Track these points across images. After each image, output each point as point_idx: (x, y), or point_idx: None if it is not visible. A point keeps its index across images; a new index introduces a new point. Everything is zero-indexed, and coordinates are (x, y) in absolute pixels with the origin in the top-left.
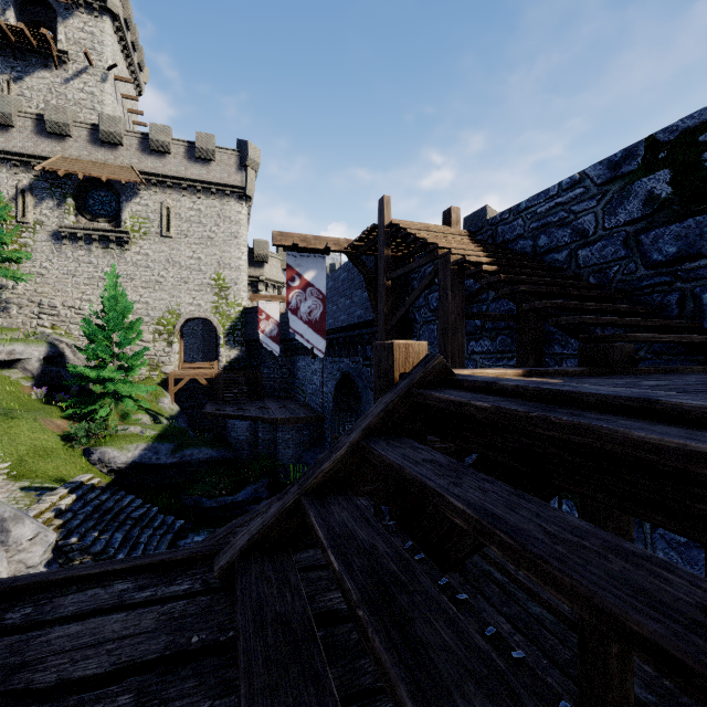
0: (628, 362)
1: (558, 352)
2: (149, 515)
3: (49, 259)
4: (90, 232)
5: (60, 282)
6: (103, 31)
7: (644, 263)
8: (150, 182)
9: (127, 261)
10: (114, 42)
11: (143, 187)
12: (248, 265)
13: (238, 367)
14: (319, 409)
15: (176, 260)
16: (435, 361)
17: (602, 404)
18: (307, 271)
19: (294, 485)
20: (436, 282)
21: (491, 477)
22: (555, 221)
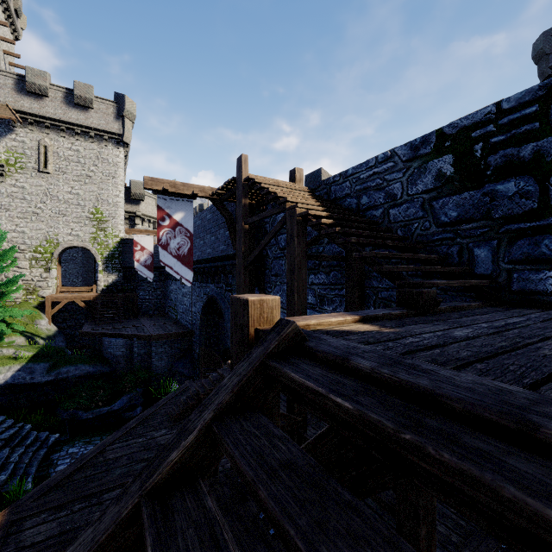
0: (432, 304)
1: (375, 286)
2: (21, 433)
3: None
4: None
5: None
6: None
7: (435, 222)
8: (27, 121)
9: (1, 192)
10: None
11: (18, 124)
12: (125, 202)
13: (115, 290)
14: (189, 325)
15: (54, 194)
16: (289, 328)
17: (470, 415)
18: (176, 212)
19: (136, 480)
20: (284, 226)
21: (356, 499)
22: (373, 186)
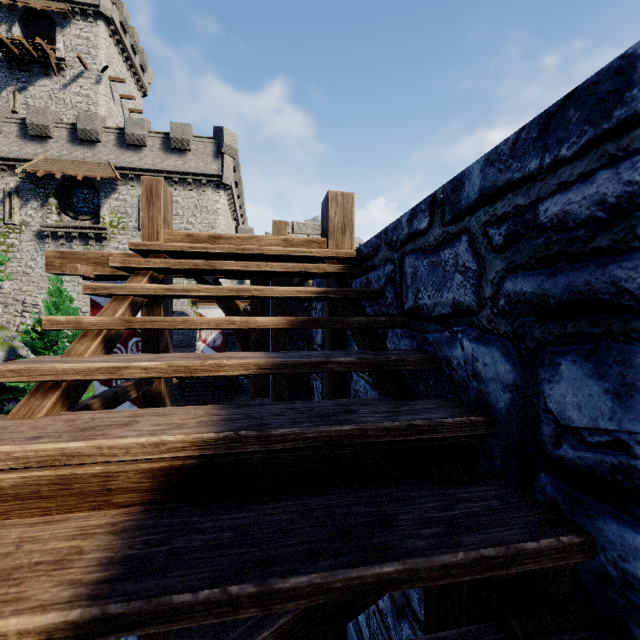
0: None
1: None
2: None
3: (33, 258)
4: (69, 230)
5: (43, 280)
6: (97, 35)
7: None
8: (128, 177)
9: None
10: (109, 45)
11: (121, 182)
12: None
13: None
14: None
15: None
16: None
17: None
18: None
19: None
20: None
21: None
22: None
